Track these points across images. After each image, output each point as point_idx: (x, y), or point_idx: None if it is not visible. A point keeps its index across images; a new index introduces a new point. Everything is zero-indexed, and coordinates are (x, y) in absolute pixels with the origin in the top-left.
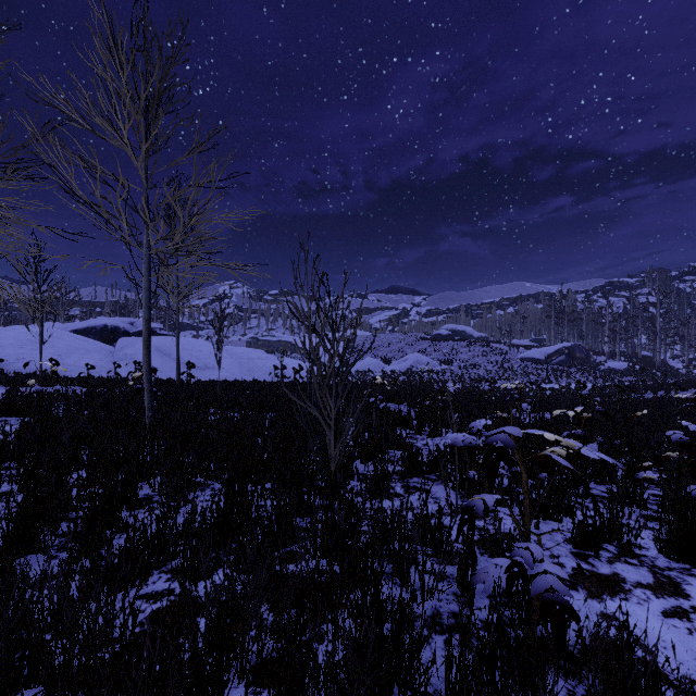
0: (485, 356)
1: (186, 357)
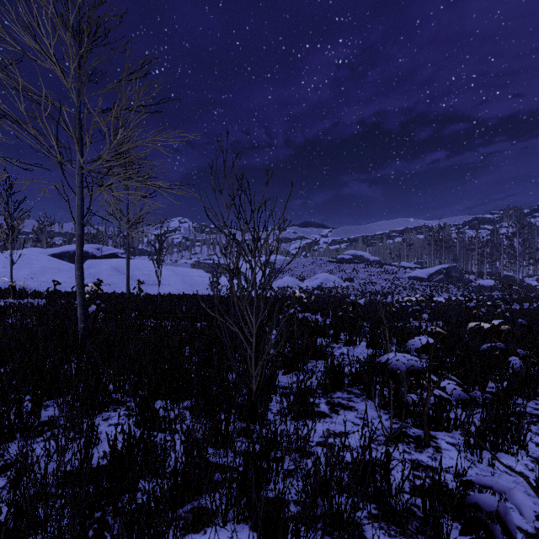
0: (379, 275)
1: (139, 275)
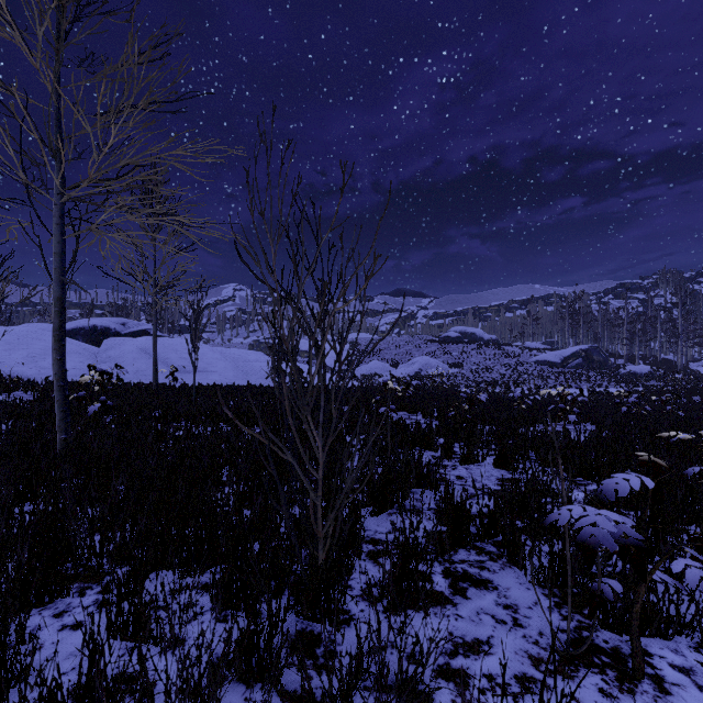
0: (497, 359)
1: (175, 359)
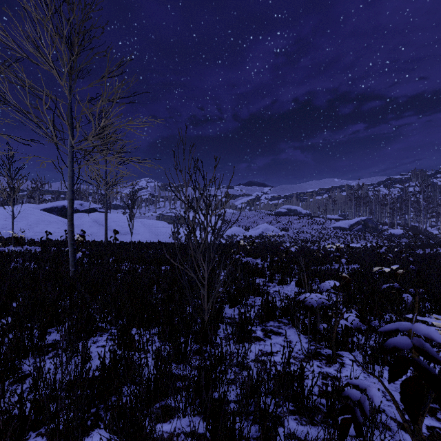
0: (310, 225)
1: (114, 226)
